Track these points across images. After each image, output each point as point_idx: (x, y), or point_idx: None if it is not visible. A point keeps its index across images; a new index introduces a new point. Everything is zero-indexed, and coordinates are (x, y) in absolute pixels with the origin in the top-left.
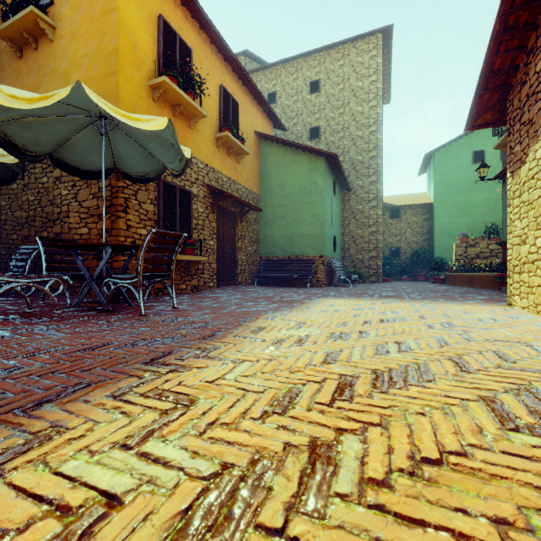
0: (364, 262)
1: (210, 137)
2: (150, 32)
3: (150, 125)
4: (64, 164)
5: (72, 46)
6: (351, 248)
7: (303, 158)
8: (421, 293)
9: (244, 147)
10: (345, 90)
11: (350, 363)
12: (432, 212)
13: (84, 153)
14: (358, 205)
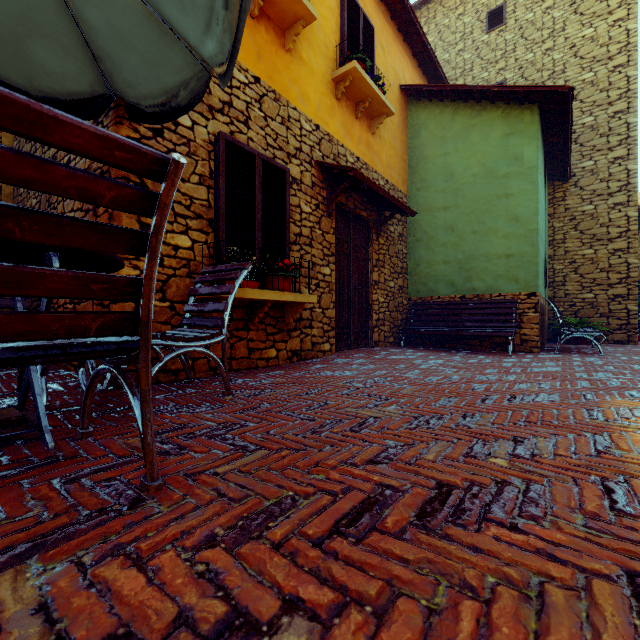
0: (598, 306)
1: (324, 77)
2: None
3: None
4: None
5: None
6: (568, 282)
7: (492, 116)
8: None
9: (385, 99)
10: (556, 8)
11: None
12: None
13: (16, 40)
14: (585, 205)
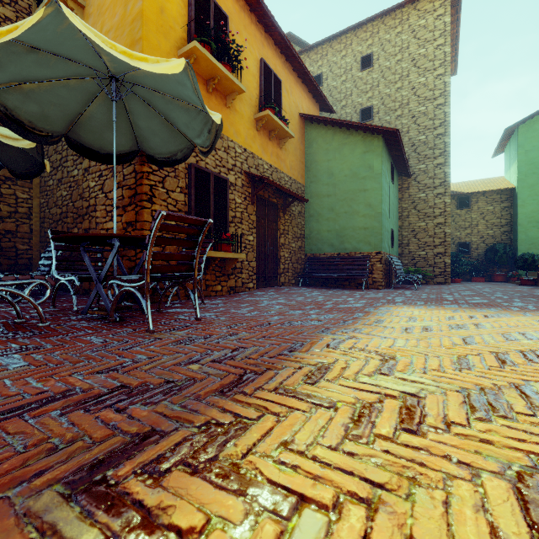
0: (428, 260)
1: (249, 118)
2: None
3: (160, 67)
4: (82, 147)
5: (99, 22)
6: (411, 244)
7: (356, 139)
8: (525, 300)
9: (288, 129)
10: (403, 61)
11: None
12: (514, 199)
13: (101, 131)
14: (420, 193)
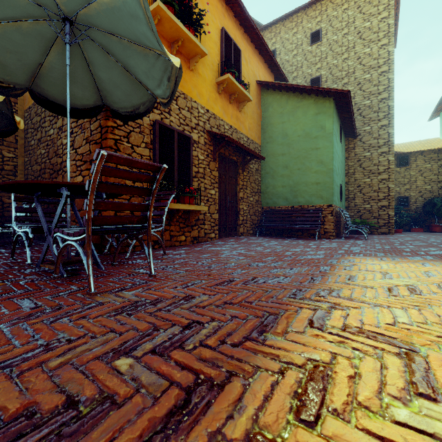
0: (372, 212)
1: (211, 82)
2: None
3: None
4: (46, 100)
5: None
6: (356, 198)
7: (308, 102)
8: None
9: (246, 92)
10: (349, 34)
11: None
12: None
13: (63, 84)
14: (365, 152)
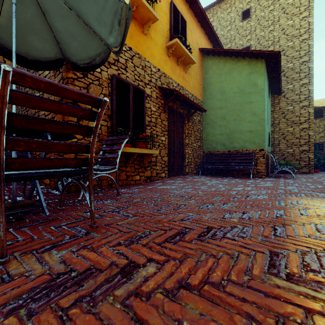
0: (295, 155)
1: (162, 46)
2: None
3: None
4: (10, 52)
5: None
6: (281, 144)
7: (243, 64)
8: None
9: (191, 56)
10: (275, 10)
11: None
12: None
13: (23, 35)
14: (288, 106)
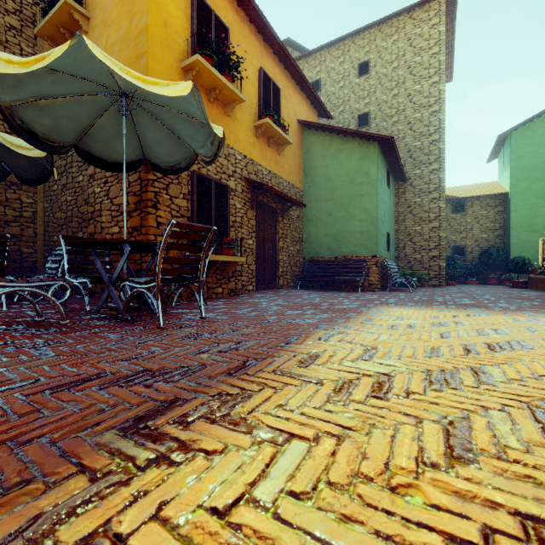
0: (423, 263)
1: (249, 125)
2: (183, 9)
3: (170, 90)
4: (90, 156)
5: (104, 34)
6: (407, 247)
7: (353, 145)
8: (510, 301)
9: (286, 136)
10: (399, 68)
11: (510, 463)
12: (507, 203)
13: (109, 142)
14: (416, 198)
